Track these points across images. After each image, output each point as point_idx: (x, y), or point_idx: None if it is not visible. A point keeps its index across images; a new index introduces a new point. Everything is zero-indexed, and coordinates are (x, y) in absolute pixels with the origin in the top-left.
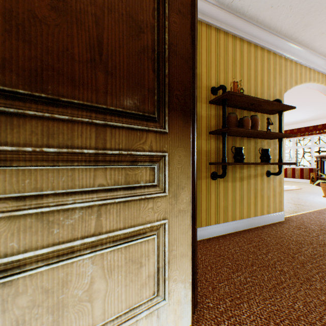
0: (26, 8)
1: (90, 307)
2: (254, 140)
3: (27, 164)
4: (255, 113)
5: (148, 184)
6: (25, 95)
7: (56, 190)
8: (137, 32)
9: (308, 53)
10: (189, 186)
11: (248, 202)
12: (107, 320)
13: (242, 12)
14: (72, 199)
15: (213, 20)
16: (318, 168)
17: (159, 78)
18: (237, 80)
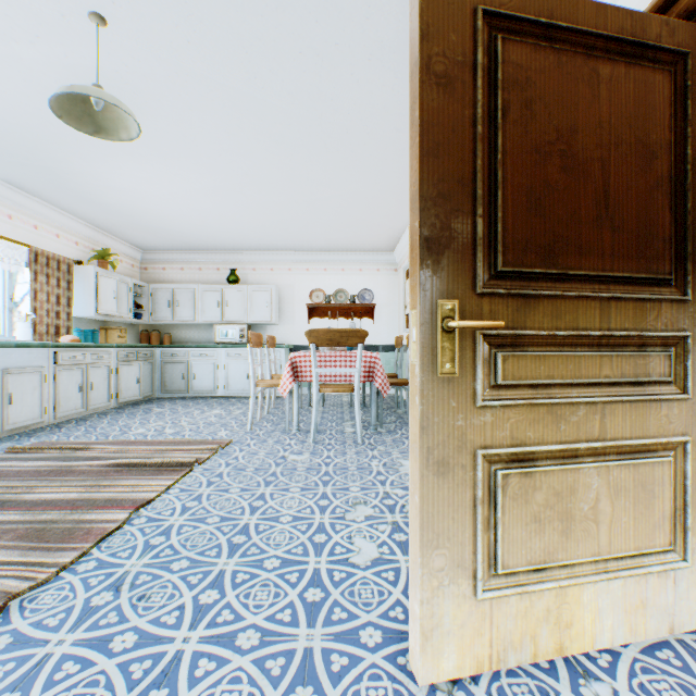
0: (540, 179)
1: (594, 530)
2: None
3: (537, 350)
4: None
5: (659, 380)
6: (537, 274)
7: (563, 380)
8: (646, 161)
9: None
10: None
11: None
12: (612, 555)
13: None
14: (575, 392)
15: None
16: None
17: (674, 217)
18: None
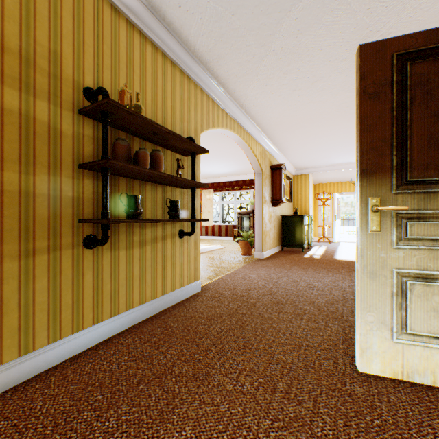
0: None
1: None
2: (163, 188)
3: None
4: (165, 150)
5: None
6: None
7: None
8: None
9: (225, 95)
10: None
11: (154, 277)
12: None
13: None
14: None
15: None
16: (239, 225)
17: None
18: (136, 92)
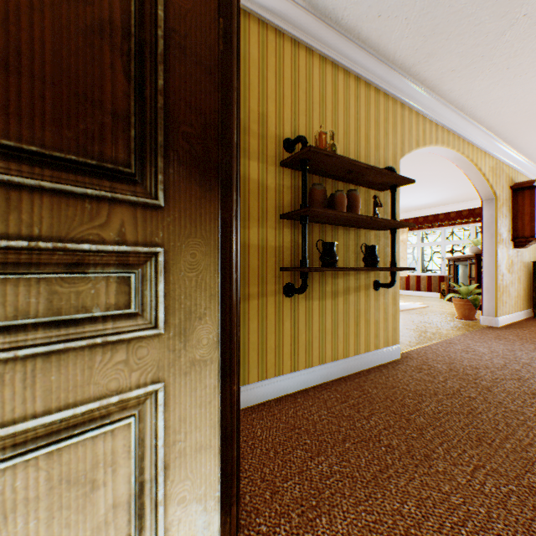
0: None
1: None
2: (355, 232)
3: None
4: (357, 188)
5: (117, 313)
6: None
7: None
8: None
9: (434, 100)
10: (215, 312)
11: (345, 333)
12: None
13: (335, 19)
14: None
15: (287, 24)
16: (450, 276)
17: (145, 94)
18: (327, 130)
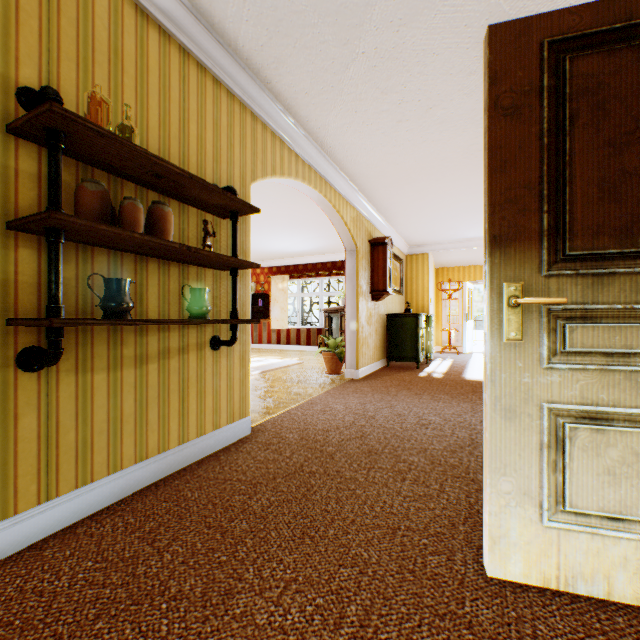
0: None
1: None
2: (181, 268)
3: None
4: (185, 207)
5: None
6: None
7: None
8: None
9: (293, 125)
10: None
11: (163, 415)
12: None
13: None
14: None
15: None
16: (326, 329)
17: None
18: (127, 106)
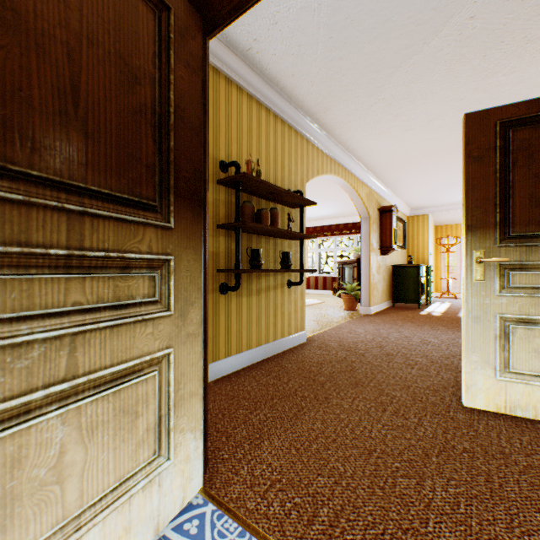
0: None
1: (59, 491)
2: (274, 240)
3: None
4: (276, 205)
5: (147, 300)
6: None
7: (0, 314)
8: (131, 82)
9: (329, 140)
10: (200, 301)
11: (267, 323)
12: (87, 505)
13: (261, 69)
14: (28, 327)
15: (223, 65)
16: (340, 277)
17: (162, 151)
18: (253, 156)
